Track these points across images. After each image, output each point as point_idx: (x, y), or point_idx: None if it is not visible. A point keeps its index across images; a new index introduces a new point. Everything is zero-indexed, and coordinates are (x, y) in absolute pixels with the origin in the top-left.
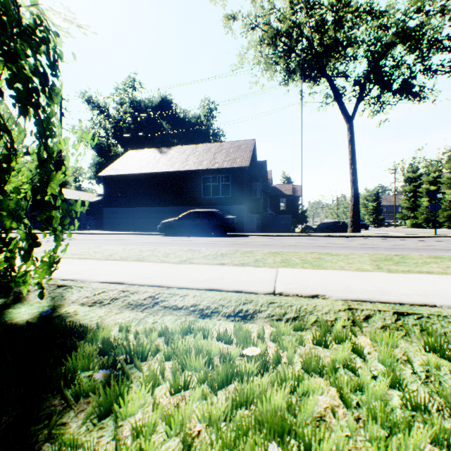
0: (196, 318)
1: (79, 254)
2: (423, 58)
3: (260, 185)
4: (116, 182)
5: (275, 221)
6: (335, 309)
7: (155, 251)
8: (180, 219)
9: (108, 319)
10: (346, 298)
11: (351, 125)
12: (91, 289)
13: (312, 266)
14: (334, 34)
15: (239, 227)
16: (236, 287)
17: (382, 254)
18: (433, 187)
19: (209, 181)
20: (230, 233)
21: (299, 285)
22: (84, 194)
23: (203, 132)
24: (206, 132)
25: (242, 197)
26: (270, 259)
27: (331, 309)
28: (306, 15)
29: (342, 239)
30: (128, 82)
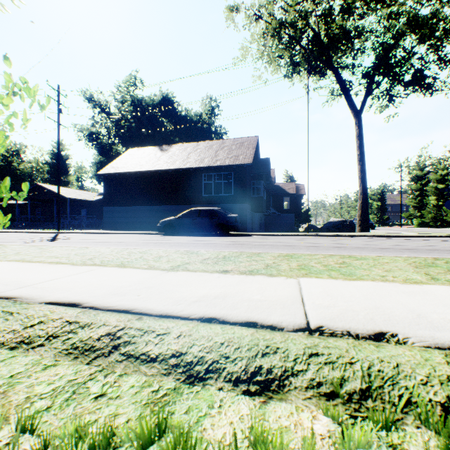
0: (178, 382)
1: (56, 256)
2: (436, 48)
3: (263, 183)
4: (116, 181)
5: (278, 220)
6: (440, 373)
7: (146, 254)
8: (180, 218)
9: (21, 385)
10: (437, 342)
11: (359, 120)
12: (24, 317)
13: (342, 274)
14: (342, 22)
15: (242, 226)
16: (246, 315)
17: (417, 257)
18: (441, 185)
19: (211, 179)
20: (232, 232)
21: (340, 309)
22: (85, 193)
23: (205, 130)
24: (208, 130)
25: (245, 195)
26: (285, 264)
27: (432, 375)
28: (313, 3)
29: (353, 239)
30: (129, 80)
